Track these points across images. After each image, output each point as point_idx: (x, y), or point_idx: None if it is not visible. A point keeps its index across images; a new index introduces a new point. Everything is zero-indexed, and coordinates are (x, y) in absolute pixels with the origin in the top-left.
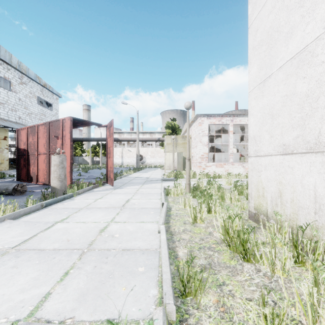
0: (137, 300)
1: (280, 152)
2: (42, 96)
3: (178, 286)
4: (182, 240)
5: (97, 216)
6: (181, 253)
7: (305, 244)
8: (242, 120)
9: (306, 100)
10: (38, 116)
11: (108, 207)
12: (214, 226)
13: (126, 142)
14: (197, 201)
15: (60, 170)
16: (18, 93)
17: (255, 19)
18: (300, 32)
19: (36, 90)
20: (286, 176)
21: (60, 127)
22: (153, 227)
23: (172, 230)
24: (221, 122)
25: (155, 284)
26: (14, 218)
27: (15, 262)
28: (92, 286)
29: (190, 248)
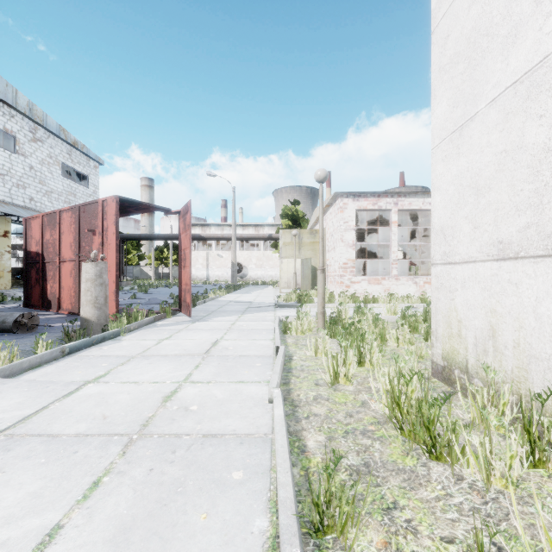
0: (228, 542)
1: (493, 255)
2: (71, 162)
3: (308, 511)
4: (313, 417)
5: (160, 370)
6: (311, 442)
7: (547, 427)
8: (414, 203)
9: (545, 159)
10: (64, 197)
11: (181, 355)
12: (370, 389)
13: (215, 242)
14: (338, 344)
15: (97, 289)
16: (29, 156)
17: (444, 16)
18: (532, 33)
19: (60, 152)
20: (504, 300)
21: (99, 214)
22: (259, 391)
23: (294, 397)
24: (378, 207)
25: (263, 506)
26: (11, 374)
27: (1, 461)
28: (143, 511)
29: (328, 432)
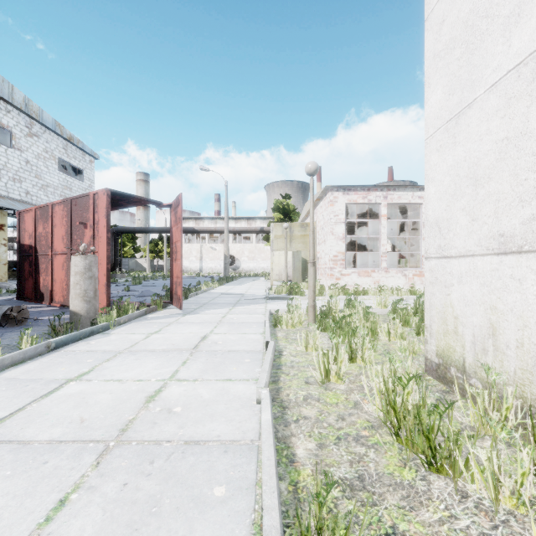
0: None
1: (493, 248)
2: (67, 156)
3: None
4: (303, 420)
5: (146, 367)
6: (301, 450)
7: None
8: (404, 197)
9: None
10: (60, 190)
11: (169, 350)
12: (363, 388)
13: (208, 235)
14: (329, 338)
15: (86, 282)
16: (25, 151)
17: (439, 0)
18: None
19: (56, 147)
20: (505, 297)
21: (90, 207)
22: (247, 390)
23: (284, 397)
24: (367, 200)
25: (246, 531)
26: None
27: None
28: None
29: (318, 438)
